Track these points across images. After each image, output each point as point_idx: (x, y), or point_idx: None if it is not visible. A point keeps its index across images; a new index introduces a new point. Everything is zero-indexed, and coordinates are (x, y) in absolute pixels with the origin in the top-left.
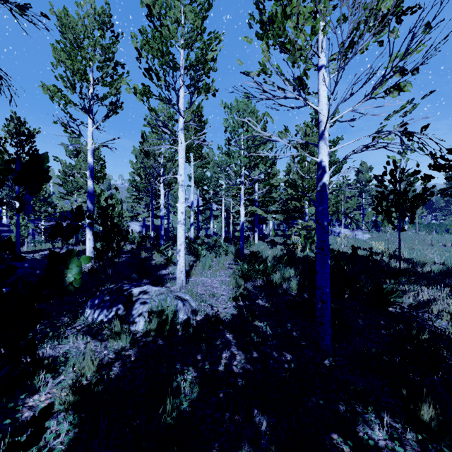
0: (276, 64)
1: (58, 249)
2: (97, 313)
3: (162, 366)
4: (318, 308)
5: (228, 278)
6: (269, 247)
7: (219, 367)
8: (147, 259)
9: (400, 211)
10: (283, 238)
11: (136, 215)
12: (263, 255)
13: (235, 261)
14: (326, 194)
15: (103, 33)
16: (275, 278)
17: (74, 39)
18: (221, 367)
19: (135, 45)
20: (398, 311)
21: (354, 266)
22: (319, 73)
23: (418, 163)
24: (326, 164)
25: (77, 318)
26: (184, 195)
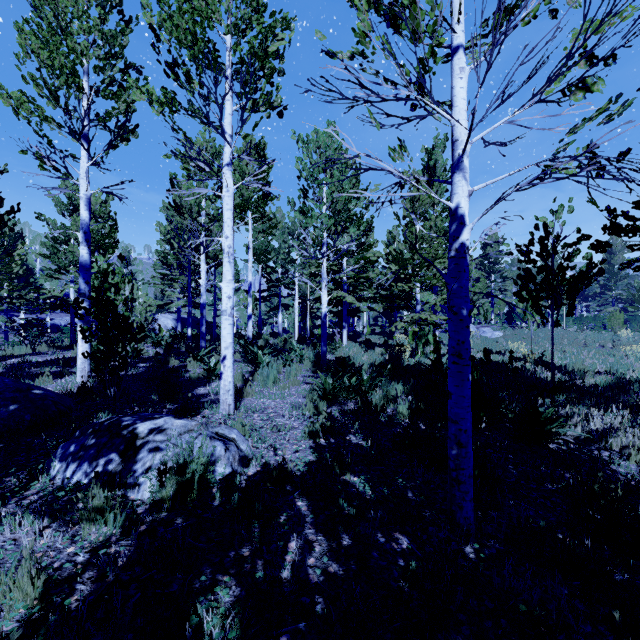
0: (383, 37)
1: (38, 356)
2: (71, 470)
3: (176, 577)
4: (451, 455)
5: (303, 399)
6: (363, 350)
7: (283, 573)
8: (179, 370)
9: (553, 297)
10: (383, 337)
11: (167, 304)
12: (356, 362)
13: (314, 372)
14: (466, 263)
15: (103, 12)
16: (374, 399)
17: (55, 18)
18: (286, 573)
19: (148, 20)
20: (562, 447)
21: (489, 378)
22: (454, 58)
23: (579, 228)
24: (466, 213)
25: (35, 478)
26: (232, 270)
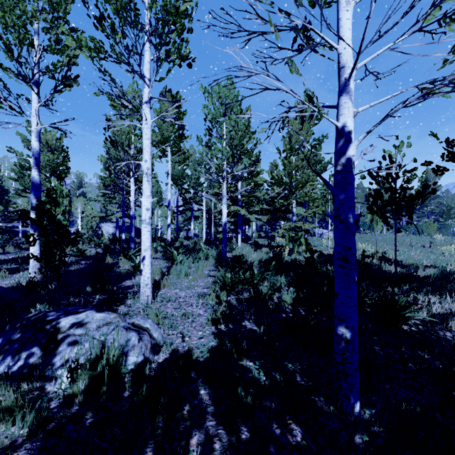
0: None
1: (4, 255)
2: None
3: None
4: (338, 349)
5: (207, 289)
6: (253, 250)
7: None
8: (112, 266)
9: (396, 210)
10: (267, 240)
11: (109, 216)
12: (248, 259)
13: (216, 267)
14: (351, 176)
15: None
16: (263, 289)
17: None
18: None
19: None
20: (413, 329)
21: None
22: None
23: (415, 158)
24: (351, 131)
25: None
26: (150, 187)
